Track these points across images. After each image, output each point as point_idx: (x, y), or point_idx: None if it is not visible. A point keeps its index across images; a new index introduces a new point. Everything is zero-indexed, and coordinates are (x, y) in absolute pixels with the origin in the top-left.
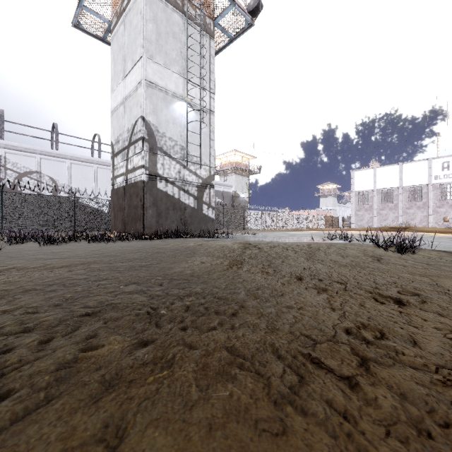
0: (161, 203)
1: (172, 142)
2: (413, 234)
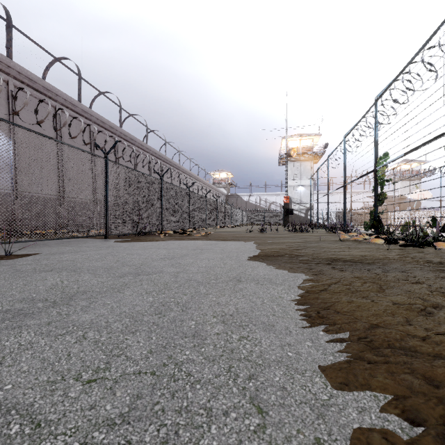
0: (293, 216)
1: (296, 199)
2: None
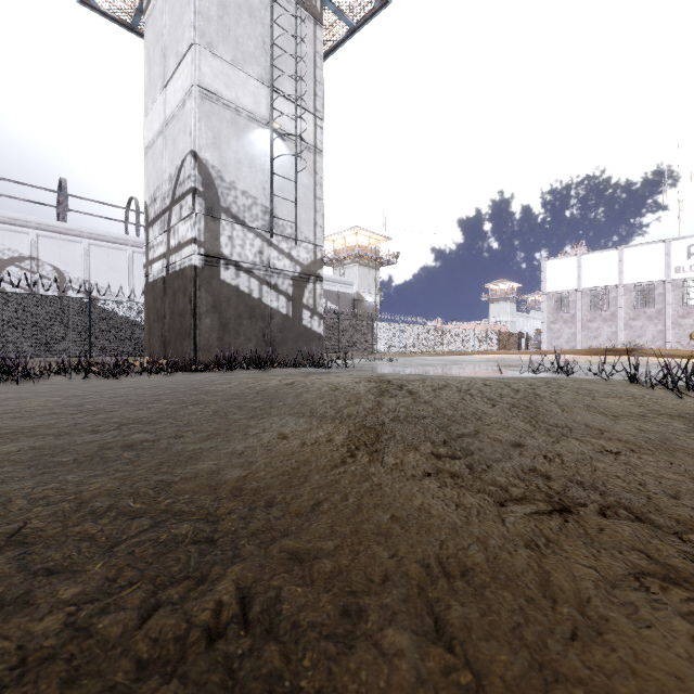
0: (227, 307)
1: (248, 199)
2: (653, 361)
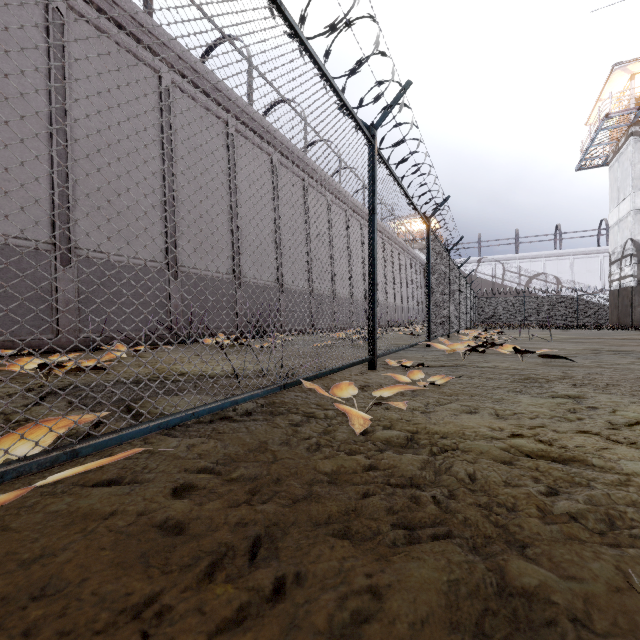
0: None
1: None
2: None
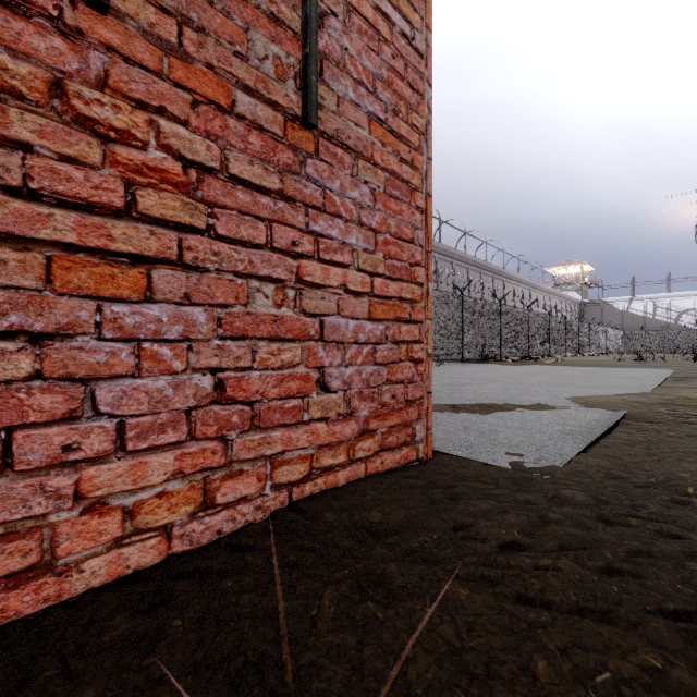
0: None
1: None
2: None
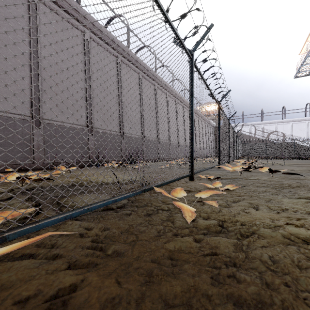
0: None
1: None
2: None
